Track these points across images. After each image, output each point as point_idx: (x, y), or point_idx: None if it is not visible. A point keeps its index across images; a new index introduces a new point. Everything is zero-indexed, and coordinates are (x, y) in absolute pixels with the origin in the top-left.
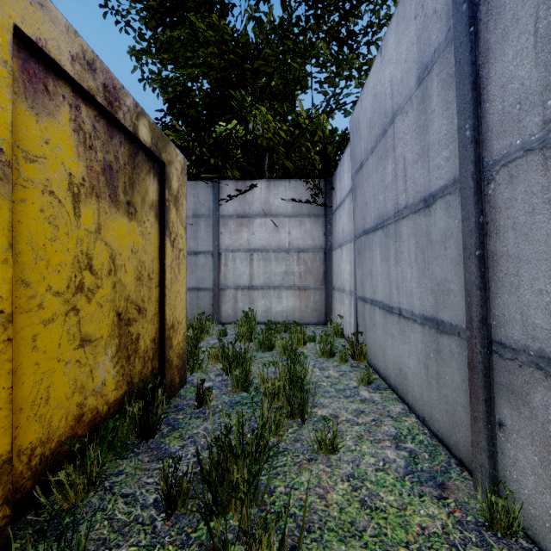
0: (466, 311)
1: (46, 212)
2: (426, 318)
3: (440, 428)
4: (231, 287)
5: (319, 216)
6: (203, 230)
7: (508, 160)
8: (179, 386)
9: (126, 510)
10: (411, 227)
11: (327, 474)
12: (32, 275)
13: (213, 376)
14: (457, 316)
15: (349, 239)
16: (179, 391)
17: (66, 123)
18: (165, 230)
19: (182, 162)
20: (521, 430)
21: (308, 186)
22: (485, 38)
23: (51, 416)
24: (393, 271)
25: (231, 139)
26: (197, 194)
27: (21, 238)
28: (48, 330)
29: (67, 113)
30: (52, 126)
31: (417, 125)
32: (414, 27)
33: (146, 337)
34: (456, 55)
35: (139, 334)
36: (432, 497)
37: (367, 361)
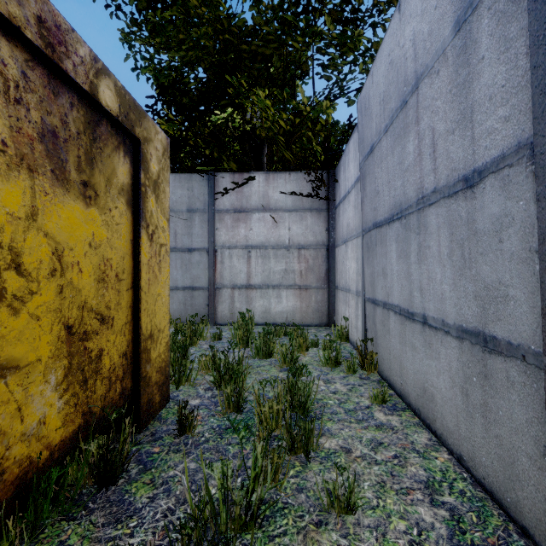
0: (543, 328)
1: None
2: (466, 331)
3: (487, 476)
4: (227, 287)
5: (321, 210)
6: (198, 225)
7: None
8: (160, 406)
9: None
10: (442, 216)
11: None
12: None
13: (202, 391)
14: (521, 333)
15: (356, 234)
16: (160, 411)
17: None
18: (140, 220)
19: (165, 142)
20: None
21: (310, 178)
22: None
23: None
24: (414, 270)
25: (227, 130)
26: (191, 187)
27: None
28: None
29: None
30: None
31: (455, 83)
32: None
33: (113, 353)
34: None
35: (101, 349)
36: None
37: (378, 371)
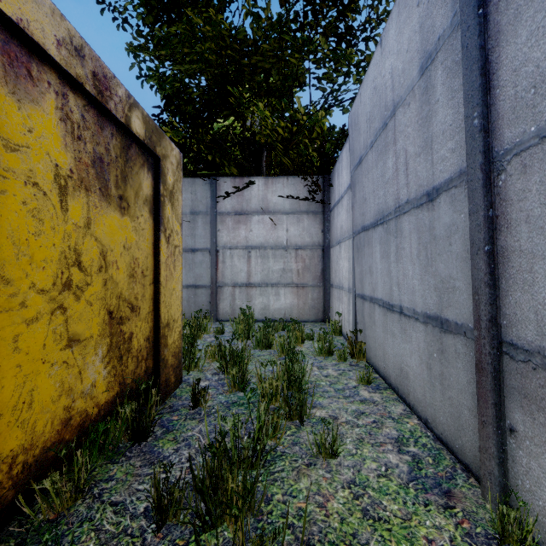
0: (473, 309)
1: (29, 204)
2: (429, 317)
3: (444, 431)
4: (228, 285)
5: (317, 213)
6: (201, 227)
7: (521, 149)
8: (174, 386)
9: (115, 521)
10: (413, 223)
11: (327, 481)
12: (13, 271)
13: (210, 375)
14: (463, 315)
15: (348, 236)
16: (174, 390)
17: (52, 111)
18: (160, 226)
19: (178, 156)
20: (535, 437)
21: (306, 183)
22: (495, 20)
23: (35, 421)
24: (393, 268)
25: (228, 136)
26: (195, 191)
27: (1, 232)
28: (32, 329)
29: (53, 100)
30: (36, 114)
31: (420, 116)
32: (417, 14)
33: (140, 336)
34: (463, 40)
35: (132, 333)
36: (438, 506)
37: (366, 359)
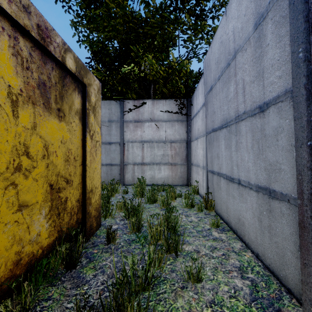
0: (297, 185)
1: None
2: (260, 187)
3: (271, 263)
4: (130, 164)
5: (183, 121)
6: (114, 129)
7: None
8: (96, 229)
9: None
10: (248, 126)
11: (195, 301)
12: None
13: (118, 221)
14: (287, 188)
15: (202, 135)
16: (96, 231)
17: (6, 48)
18: (86, 128)
19: (98, 85)
20: None
21: (177, 103)
22: None
23: None
24: (234, 155)
25: (131, 76)
26: (111, 108)
27: None
28: None
29: (6, 41)
30: None
31: (254, 56)
32: None
33: (72, 199)
34: None
35: (67, 197)
36: None
37: (214, 210)
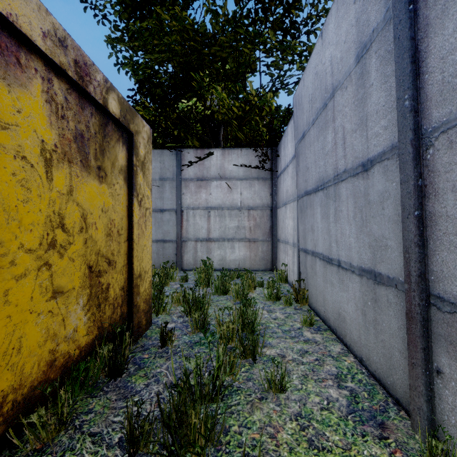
0: (404, 266)
1: (18, 175)
2: (364, 270)
3: (377, 369)
4: (191, 240)
5: (266, 179)
6: (168, 191)
7: (448, 127)
8: (146, 328)
9: (93, 450)
10: (349, 189)
11: (277, 413)
12: (3, 234)
13: (176, 318)
14: (394, 269)
15: (293, 199)
16: (146, 331)
17: (39, 94)
18: (133, 191)
19: (149, 132)
20: None
21: (257, 154)
22: (424, 14)
23: (23, 364)
24: (332, 227)
25: (191, 114)
26: (163, 160)
27: None
28: (20, 284)
29: (39, 85)
30: (25, 97)
31: (356, 98)
32: (353, 10)
33: (116, 286)
34: (395, 32)
35: (109, 284)
36: (374, 436)
37: (308, 304)
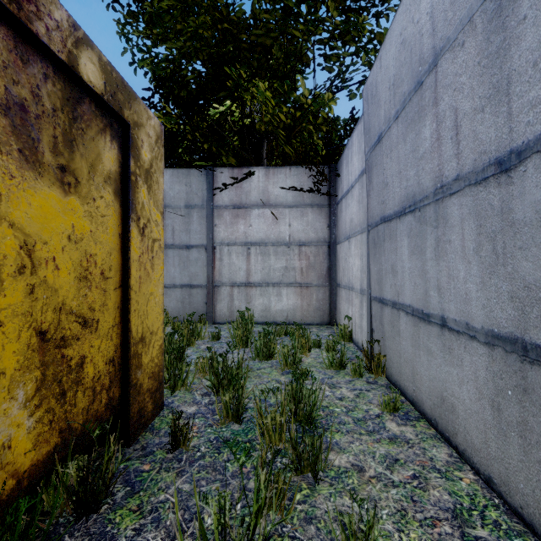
0: None
1: None
2: (498, 337)
3: (527, 505)
4: (226, 284)
5: (323, 206)
6: (196, 222)
7: None
8: (153, 415)
9: None
10: (467, 206)
11: None
12: None
13: (199, 397)
14: None
15: (360, 230)
16: (153, 420)
17: None
18: (130, 212)
19: (158, 129)
20: None
21: (310, 173)
22: None
23: None
24: (431, 267)
25: (226, 124)
26: (190, 182)
27: None
28: None
29: None
30: None
31: (485, 53)
32: None
33: (98, 359)
34: None
35: (83, 357)
36: None
37: (385, 375)
